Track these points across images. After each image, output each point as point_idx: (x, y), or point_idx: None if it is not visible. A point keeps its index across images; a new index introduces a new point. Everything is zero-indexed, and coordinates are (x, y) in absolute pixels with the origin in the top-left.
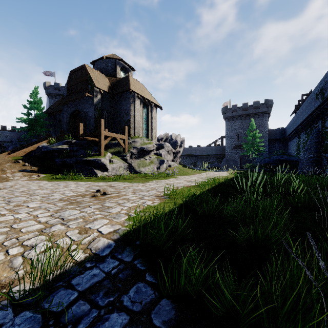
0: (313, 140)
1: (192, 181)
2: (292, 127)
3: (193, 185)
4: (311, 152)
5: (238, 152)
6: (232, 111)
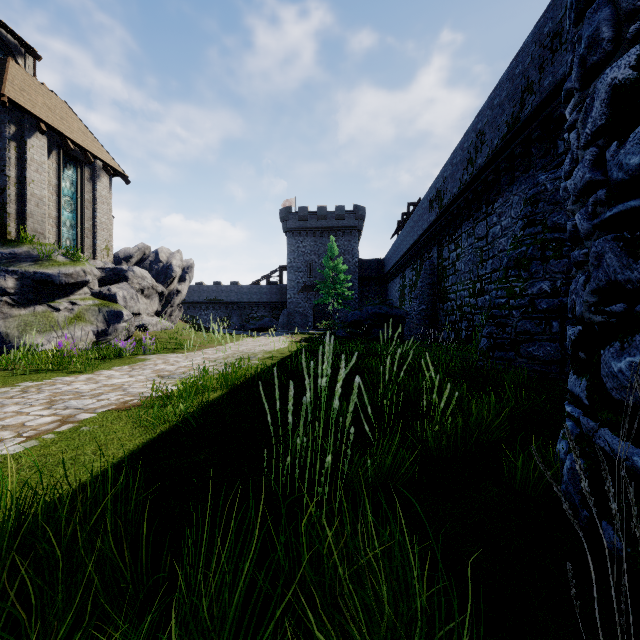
0: (426, 280)
1: (177, 374)
2: (394, 258)
3: (156, 395)
4: (423, 302)
5: (310, 298)
6: (300, 219)
